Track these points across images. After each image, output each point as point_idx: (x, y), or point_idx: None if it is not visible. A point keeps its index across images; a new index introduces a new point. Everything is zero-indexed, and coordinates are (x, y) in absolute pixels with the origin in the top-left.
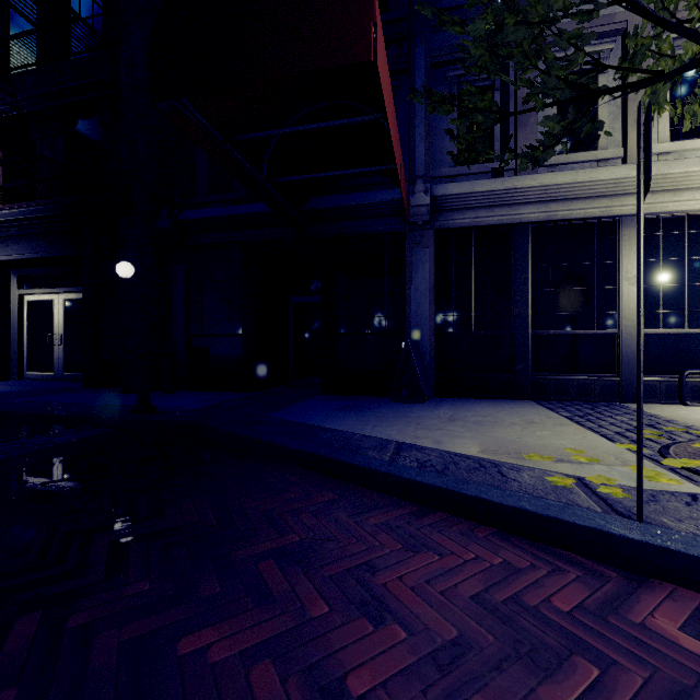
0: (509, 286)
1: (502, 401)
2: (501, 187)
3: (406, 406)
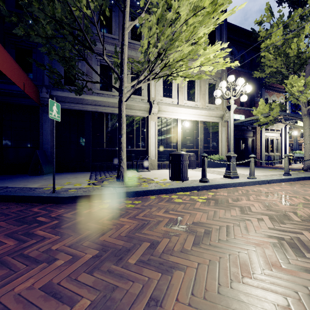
0: (84, 132)
1: (79, 172)
2: (78, 97)
3: (34, 176)
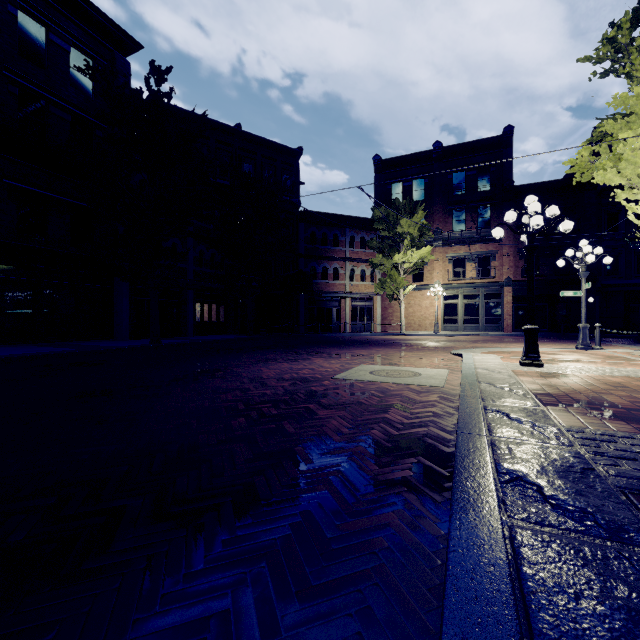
0: None
1: None
2: None
3: None
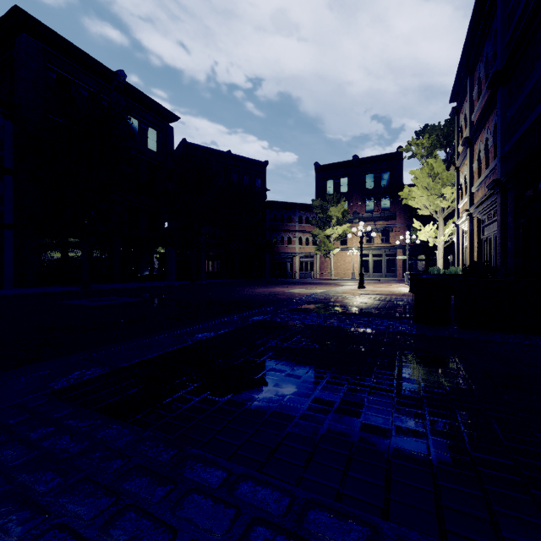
0: None
1: None
2: None
3: None
